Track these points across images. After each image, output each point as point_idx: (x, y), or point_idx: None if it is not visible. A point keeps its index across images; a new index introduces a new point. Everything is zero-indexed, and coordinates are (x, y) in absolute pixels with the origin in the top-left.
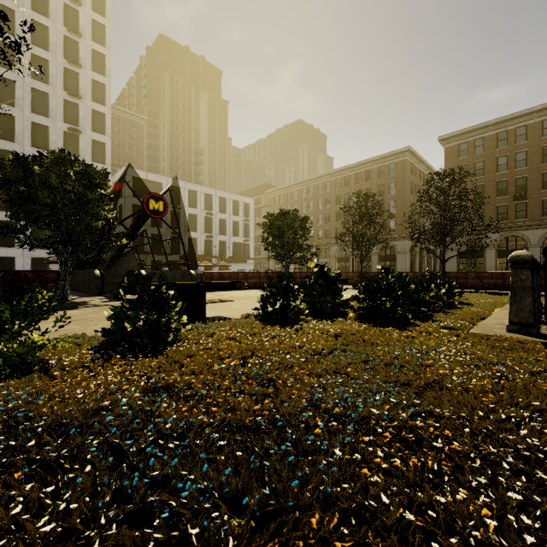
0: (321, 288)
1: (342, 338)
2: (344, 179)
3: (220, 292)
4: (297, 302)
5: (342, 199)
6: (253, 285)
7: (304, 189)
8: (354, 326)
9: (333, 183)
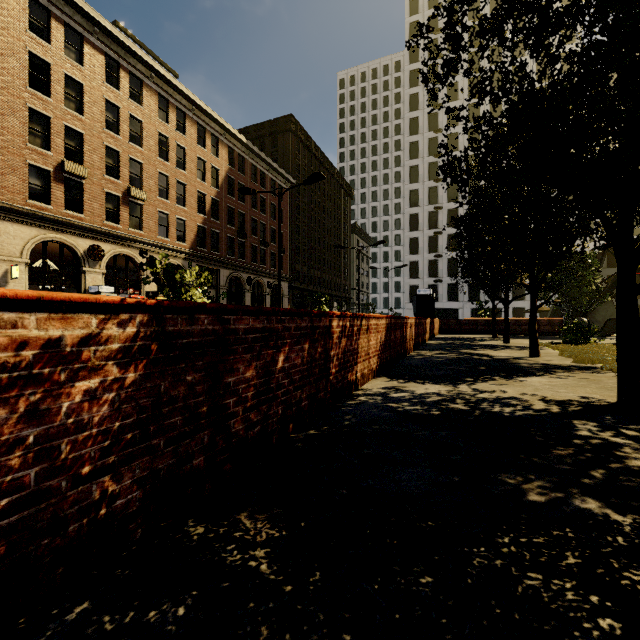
0: None
1: None
2: None
3: None
4: None
5: None
6: None
7: None
8: None
9: None
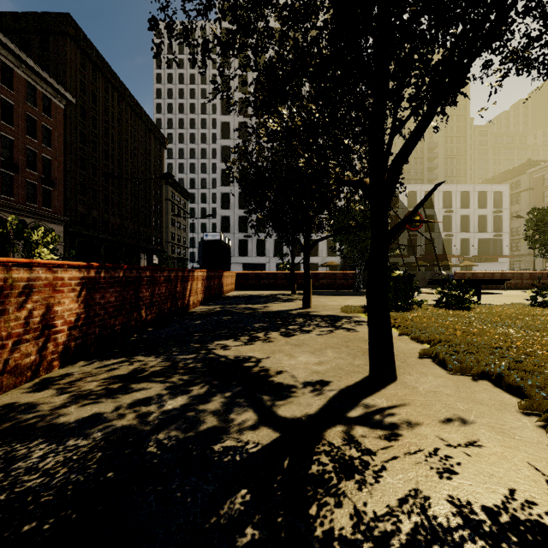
0: None
1: None
2: None
3: None
4: None
5: None
6: (512, 286)
7: None
8: None
9: None
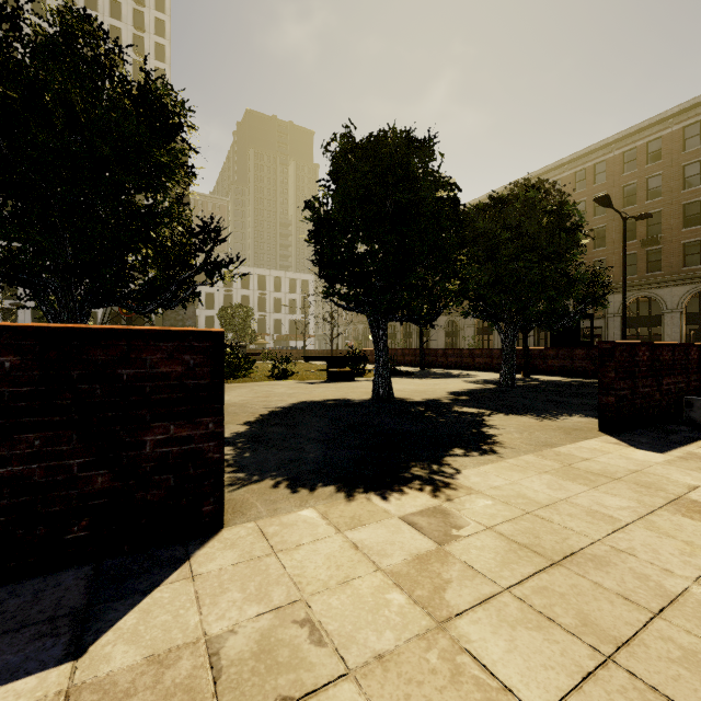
0: None
1: None
2: None
3: None
4: None
5: None
6: None
7: None
8: None
9: None
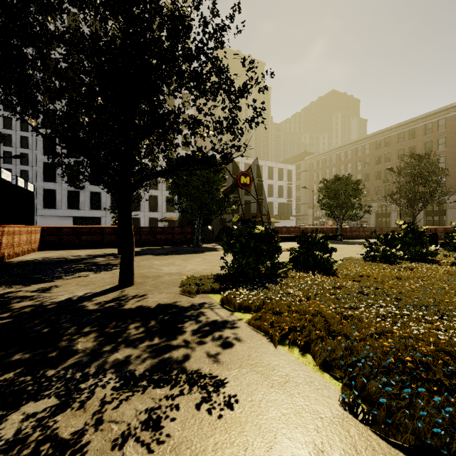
0: (411, 240)
1: (455, 275)
2: (384, 141)
3: (290, 243)
4: (393, 250)
5: (382, 159)
6: None
7: (342, 153)
8: (455, 269)
9: (373, 145)
